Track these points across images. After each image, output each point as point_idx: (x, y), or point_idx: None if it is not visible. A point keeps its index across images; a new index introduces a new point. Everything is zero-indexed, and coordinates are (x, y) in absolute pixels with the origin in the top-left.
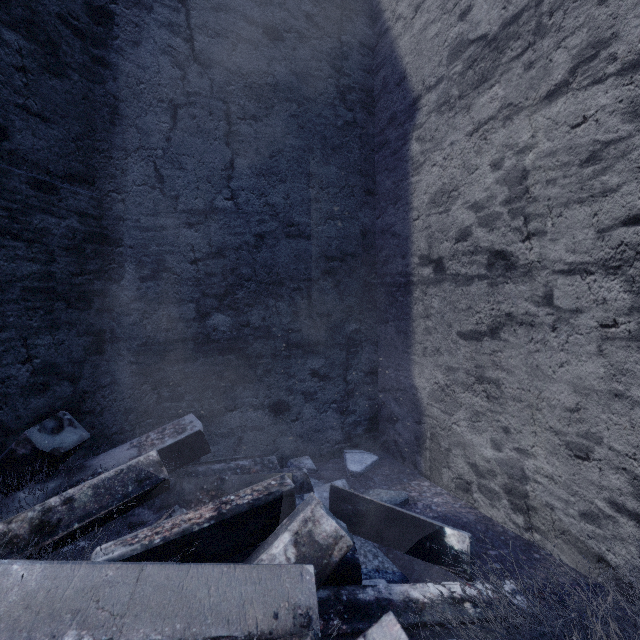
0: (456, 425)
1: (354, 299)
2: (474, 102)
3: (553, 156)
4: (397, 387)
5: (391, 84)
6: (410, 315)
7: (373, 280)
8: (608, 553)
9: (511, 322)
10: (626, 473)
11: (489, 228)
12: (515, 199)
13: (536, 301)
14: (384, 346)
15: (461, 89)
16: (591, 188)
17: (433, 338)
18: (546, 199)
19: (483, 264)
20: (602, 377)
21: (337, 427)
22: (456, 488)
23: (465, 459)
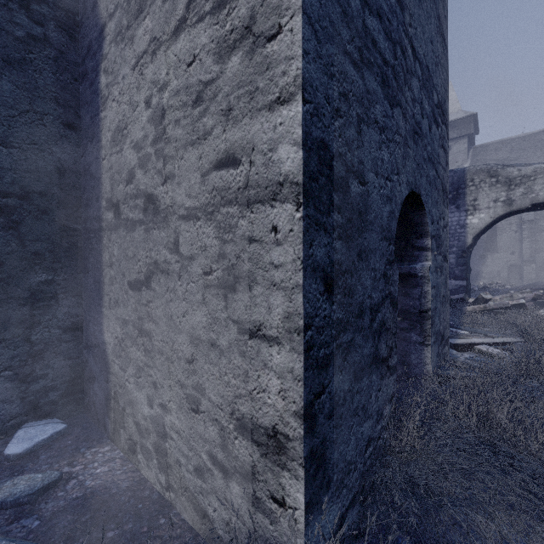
0: (128, 382)
1: (45, 245)
2: (136, 33)
3: (178, 95)
4: (94, 343)
5: (89, 8)
6: (101, 264)
7: (76, 225)
8: (209, 507)
9: (157, 270)
10: (218, 424)
11: (145, 170)
12: (158, 139)
13: (170, 248)
14: (87, 298)
15: (128, 18)
16: (198, 130)
17: (114, 288)
18: (175, 140)
19: (141, 208)
20: (205, 326)
21: (13, 398)
22: (128, 450)
23: (133, 418)
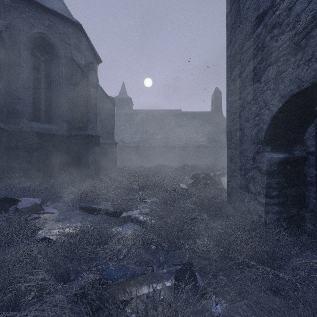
0: None
1: None
2: None
3: None
4: None
5: None
6: None
7: None
8: None
9: None
10: None
11: None
12: None
13: None
14: None
15: None
16: None
17: None
18: None
19: None
20: None
21: None
22: None
23: None
